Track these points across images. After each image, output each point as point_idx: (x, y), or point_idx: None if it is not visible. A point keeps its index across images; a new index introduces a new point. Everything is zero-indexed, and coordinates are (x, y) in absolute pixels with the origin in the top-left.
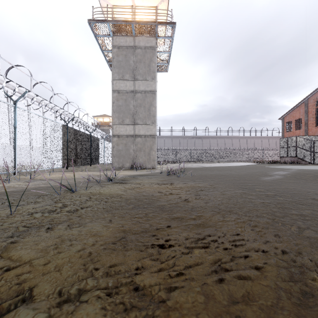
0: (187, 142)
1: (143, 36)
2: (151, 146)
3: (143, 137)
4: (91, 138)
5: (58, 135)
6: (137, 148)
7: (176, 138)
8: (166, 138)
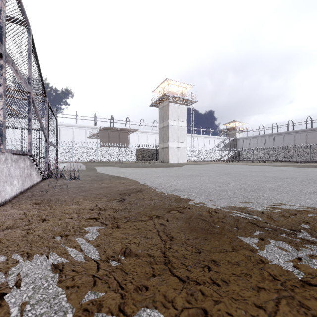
0: None
1: (165, 100)
2: (167, 152)
3: (165, 148)
4: (156, 150)
5: (134, 152)
6: (164, 154)
7: (312, 131)
8: (297, 133)
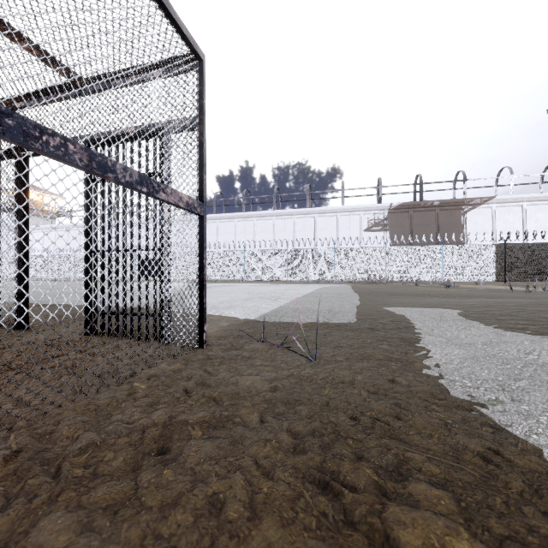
0: None
1: None
2: None
3: None
4: None
5: (488, 255)
6: None
7: None
8: None
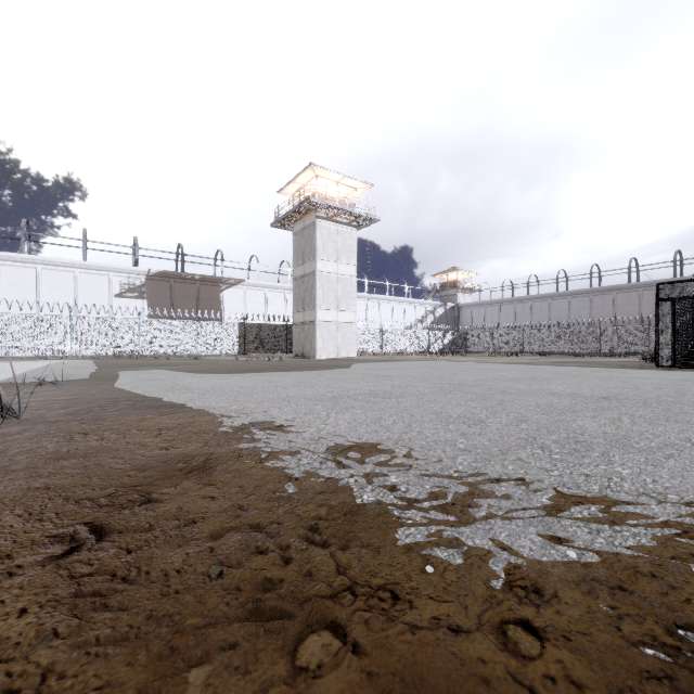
0: (638, 300)
1: (308, 214)
2: (313, 334)
3: (308, 324)
4: (286, 327)
5: (234, 331)
6: (305, 336)
7: (602, 293)
8: (575, 297)
